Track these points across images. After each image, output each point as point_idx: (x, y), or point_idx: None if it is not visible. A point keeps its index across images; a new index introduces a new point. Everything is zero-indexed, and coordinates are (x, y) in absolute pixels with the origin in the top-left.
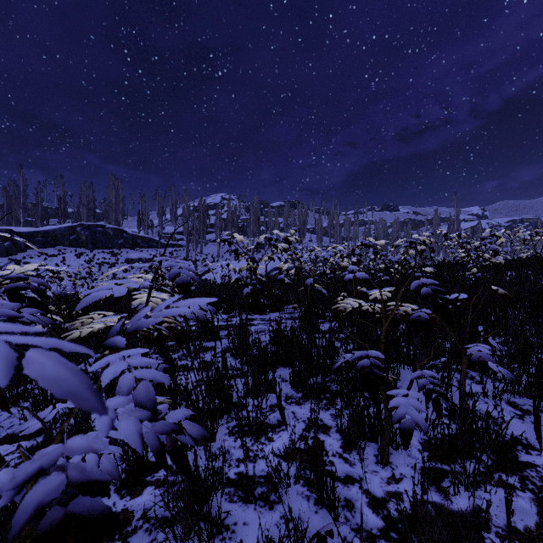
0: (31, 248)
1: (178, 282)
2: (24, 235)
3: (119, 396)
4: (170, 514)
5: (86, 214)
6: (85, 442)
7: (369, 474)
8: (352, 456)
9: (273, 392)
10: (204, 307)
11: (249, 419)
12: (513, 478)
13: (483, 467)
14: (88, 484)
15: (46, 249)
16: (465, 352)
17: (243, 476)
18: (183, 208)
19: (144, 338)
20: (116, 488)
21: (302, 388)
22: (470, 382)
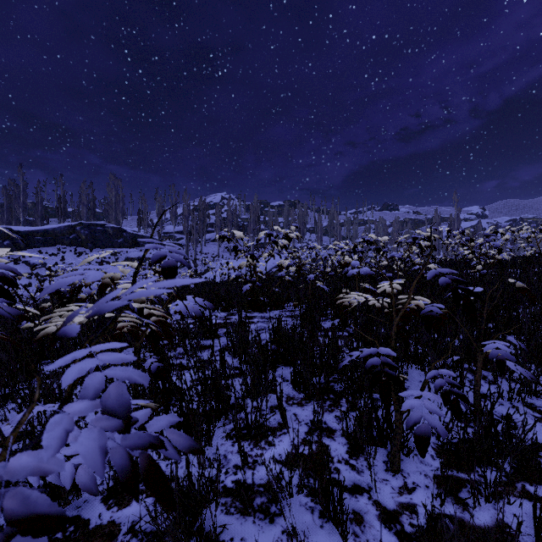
0: (31, 247)
1: (163, 266)
2: (23, 234)
3: (82, 401)
4: (160, 528)
5: (85, 213)
6: (32, 461)
7: (379, 483)
8: (359, 462)
9: (273, 392)
10: (201, 302)
11: (248, 422)
12: (538, 489)
13: (503, 475)
14: (30, 520)
15: (45, 248)
16: (480, 350)
17: (241, 484)
18: (183, 207)
19: (131, 334)
20: (103, 497)
21: (304, 388)
22: (482, 382)
